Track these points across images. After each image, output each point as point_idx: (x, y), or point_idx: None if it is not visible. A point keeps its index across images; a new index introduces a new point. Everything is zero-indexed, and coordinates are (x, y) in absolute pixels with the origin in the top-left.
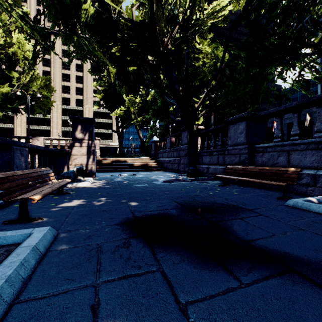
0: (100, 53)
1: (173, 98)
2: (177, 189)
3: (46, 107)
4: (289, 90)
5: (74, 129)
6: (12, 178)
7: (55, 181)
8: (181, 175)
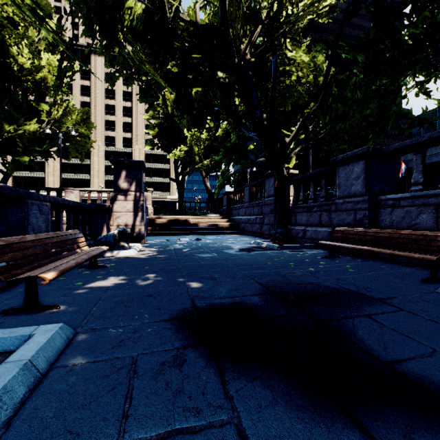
0: (149, 67)
1: (254, 131)
2: (260, 262)
3: (84, 149)
4: (433, 111)
5: (116, 177)
6: (17, 246)
7: (86, 249)
8: (265, 240)
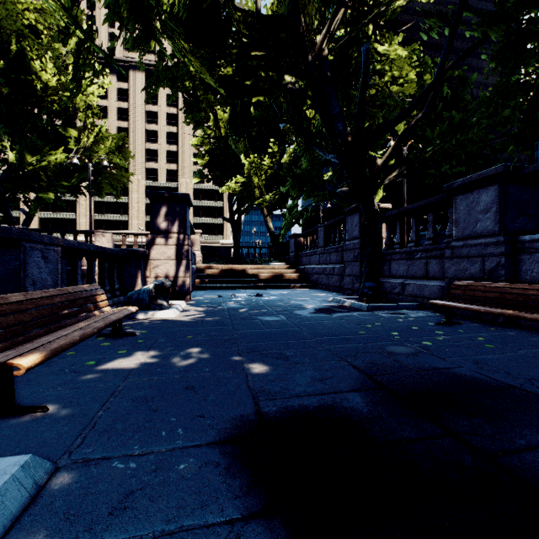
0: (194, 62)
1: (333, 152)
2: (348, 330)
3: (120, 183)
4: None
5: (154, 214)
6: None
7: (108, 310)
8: (347, 297)
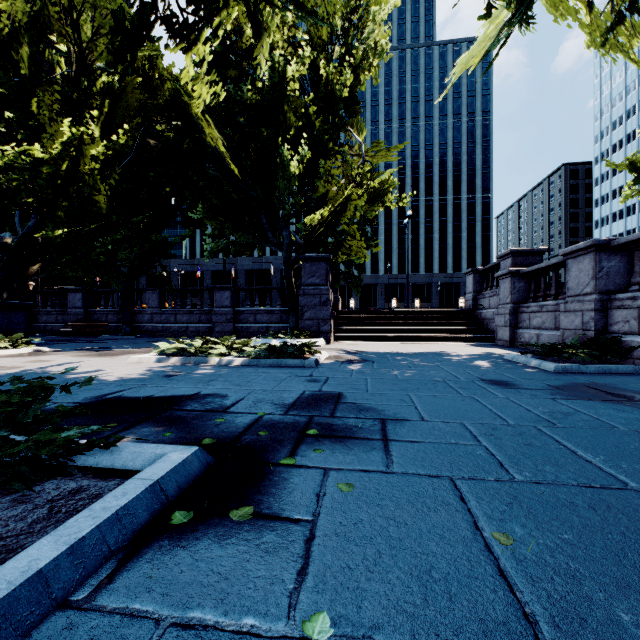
0: None
1: None
2: None
3: None
4: None
5: None
6: None
7: None
8: None
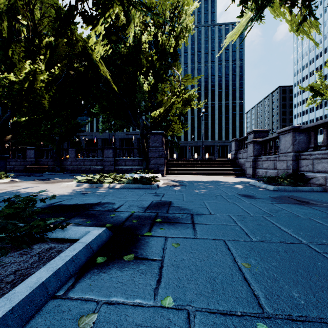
0: None
1: None
2: None
3: None
4: None
5: None
6: None
7: None
8: None
